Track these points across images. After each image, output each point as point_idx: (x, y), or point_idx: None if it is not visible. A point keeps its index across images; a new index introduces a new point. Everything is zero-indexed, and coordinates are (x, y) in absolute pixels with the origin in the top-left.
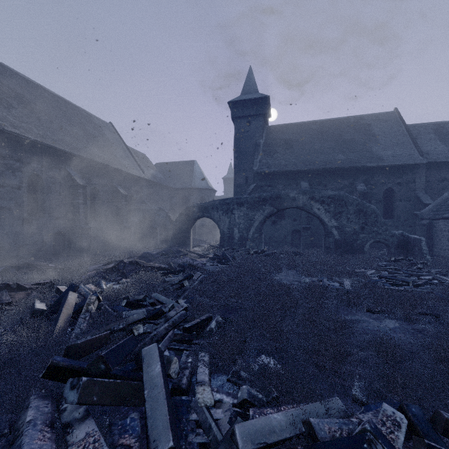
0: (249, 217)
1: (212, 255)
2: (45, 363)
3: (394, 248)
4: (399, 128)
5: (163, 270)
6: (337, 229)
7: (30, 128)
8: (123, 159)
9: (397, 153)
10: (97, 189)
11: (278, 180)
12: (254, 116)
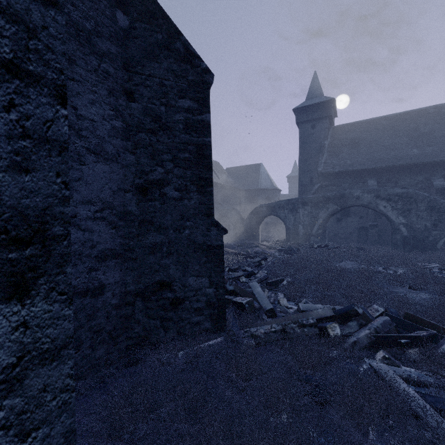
0: (313, 215)
1: (278, 248)
2: None
3: None
4: None
5: (242, 255)
6: (406, 225)
7: None
8: None
9: None
10: None
11: (343, 179)
12: (318, 119)
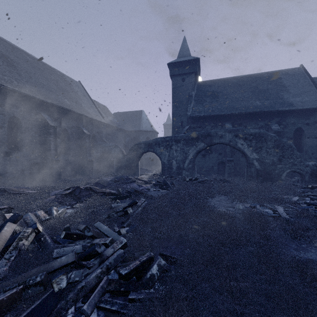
0: (184, 151)
1: (155, 182)
2: None
3: (308, 177)
4: (305, 79)
5: (112, 195)
6: (258, 160)
7: (11, 81)
8: (88, 108)
9: (305, 100)
10: (66, 129)
11: (207, 123)
12: (187, 74)
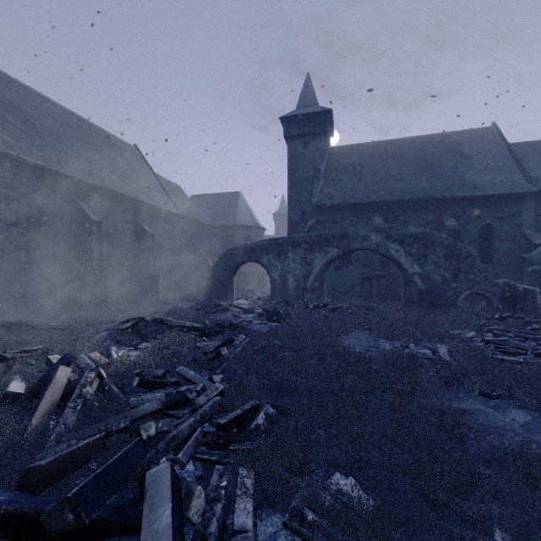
0: (307, 261)
1: (260, 310)
2: None
3: (497, 302)
4: (499, 147)
5: (195, 331)
6: (422, 276)
7: (30, 149)
8: (150, 190)
9: (497, 180)
10: (116, 226)
11: (343, 215)
12: (313, 135)
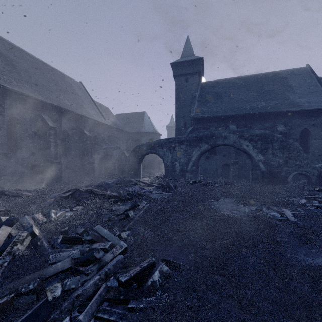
0: (188, 153)
1: (157, 184)
2: None
3: (315, 179)
4: (312, 79)
5: (113, 198)
6: (264, 162)
7: (10, 80)
8: (89, 109)
9: (311, 100)
10: (67, 131)
11: (210, 124)
12: (191, 74)
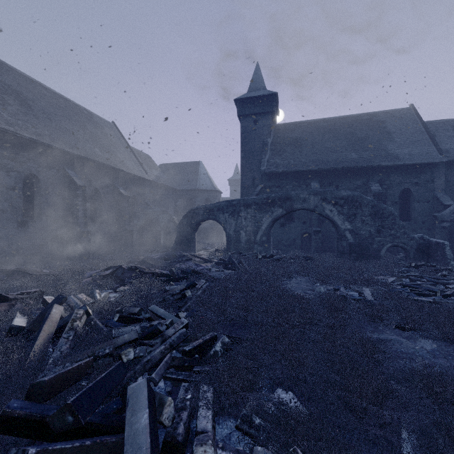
0: (256, 219)
1: (217, 260)
2: (3, 406)
3: (413, 253)
4: (416, 124)
5: (164, 277)
6: (351, 232)
7: (26, 126)
8: (126, 159)
9: (414, 152)
10: (97, 190)
11: (287, 181)
12: (261, 114)
